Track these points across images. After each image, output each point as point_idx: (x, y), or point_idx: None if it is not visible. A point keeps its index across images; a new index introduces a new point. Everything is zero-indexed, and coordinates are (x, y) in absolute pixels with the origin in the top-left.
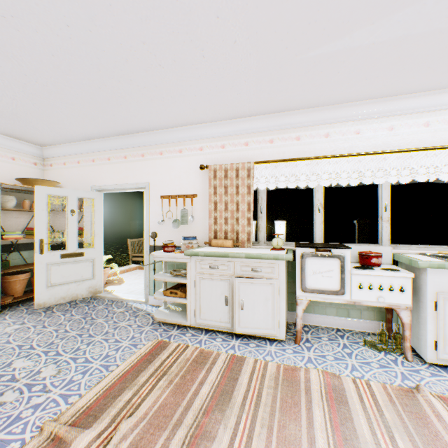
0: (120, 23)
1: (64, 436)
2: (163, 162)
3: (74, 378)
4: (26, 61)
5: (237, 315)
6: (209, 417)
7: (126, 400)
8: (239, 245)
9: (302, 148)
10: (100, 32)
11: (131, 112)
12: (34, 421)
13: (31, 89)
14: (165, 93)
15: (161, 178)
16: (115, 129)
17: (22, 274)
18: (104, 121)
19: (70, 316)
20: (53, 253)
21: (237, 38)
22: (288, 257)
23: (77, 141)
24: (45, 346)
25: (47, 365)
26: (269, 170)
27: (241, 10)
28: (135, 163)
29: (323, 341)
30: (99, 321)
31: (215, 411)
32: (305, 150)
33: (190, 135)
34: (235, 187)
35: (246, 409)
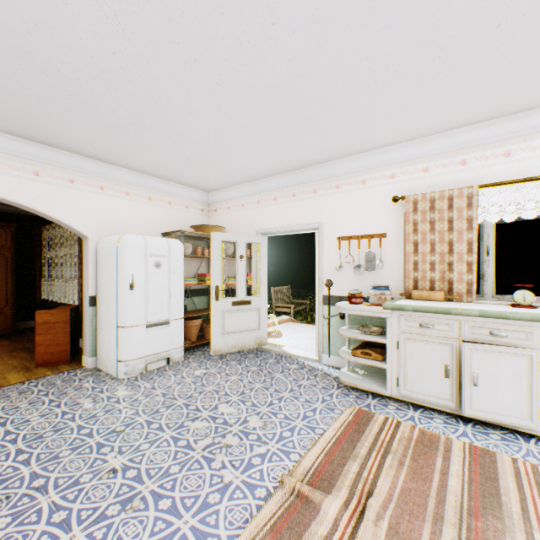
0: (349, 43)
1: (308, 495)
2: (340, 197)
3: (283, 434)
4: (233, 109)
5: (467, 392)
6: (481, 522)
7: (354, 471)
8: (455, 298)
9: None
10: (321, 59)
11: (314, 143)
12: (267, 470)
13: (225, 135)
14: (365, 114)
15: (337, 216)
16: (287, 165)
17: (197, 320)
18: (280, 158)
19: (246, 367)
20: (226, 300)
21: (503, 19)
22: None
23: (242, 183)
24: (238, 394)
25: (249, 414)
26: (502, 195)
27: None
28: (305, 201)
29: None
30: (277, 376)
31: (488, 516)
32: None
33: (377, 161)
34: (446, 221)
35: (533, 525)
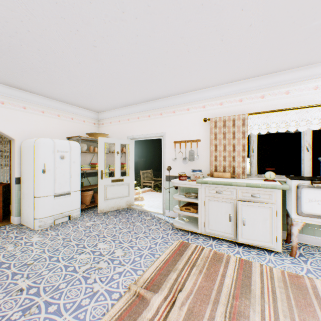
0: (170, 27)
1: (144, 295)
2: (175, 118)
3: (135, 259)
4: (106, 62)
5: (240, 229)
6: (239, 301)
7: (173, 278)
8: (236, 176)
9: (291, 99)
10: (155, 36)
11: (158, 85)
12: (122, 282)
13: (103, 78)
14: (185, 70)
15: (173, 129)
16: (145, 98)
17: (90, 191)
18: (139, 93)
19: (119, 219)
20: (107, 179)
21: (253, 22)
22: (284, 187)
23: (119, 108)
24: (111, 236)
25: (116, 248)
26: (260, 119)
27: (263, 0)
28: (155, 120)
29: (316, 257)
30: (137, 224)
31: (242, 298)
32: (294, 101)
33: (195, 97)
34: (232, 133)
35: (265, 300)
